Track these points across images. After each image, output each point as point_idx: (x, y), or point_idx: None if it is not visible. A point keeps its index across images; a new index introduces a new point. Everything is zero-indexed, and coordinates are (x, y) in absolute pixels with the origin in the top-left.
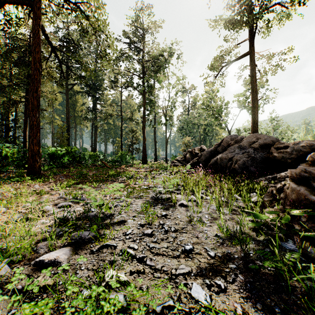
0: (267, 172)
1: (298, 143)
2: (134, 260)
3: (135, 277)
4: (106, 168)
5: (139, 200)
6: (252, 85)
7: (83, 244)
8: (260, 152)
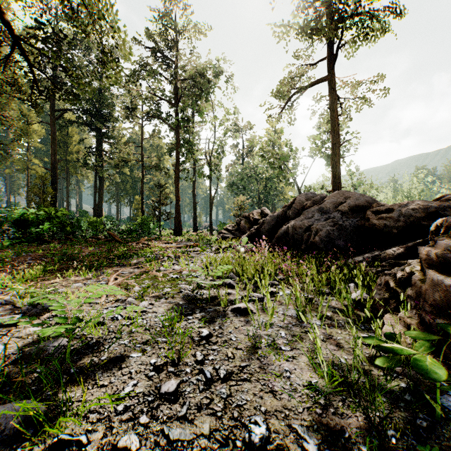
0: (362, 247)
1: (406, 205)
2: None
3: None
4: (115, 243)
5: (161, 302)
6: (333, 124)
7: None
8: (350, 218)
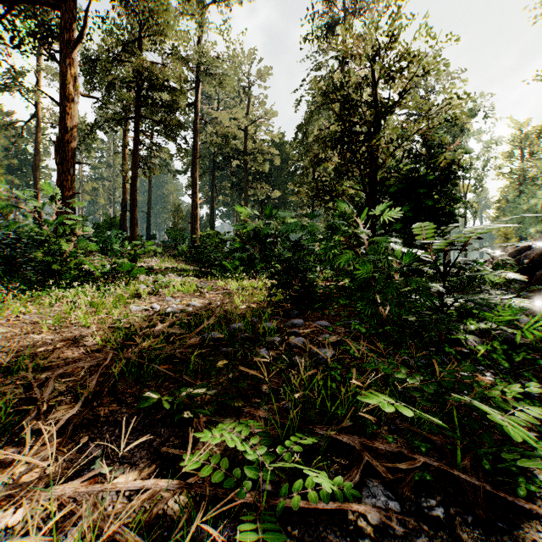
0: None
1: None
2: None
3: None
4: None
5: None
6: None
7: None
8: None
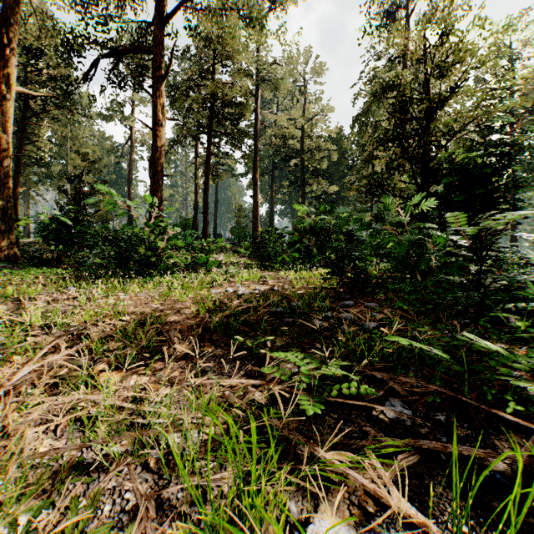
0: None
1: None
2: None
3: None
4: None
5: None
6: None
7: None
8: None
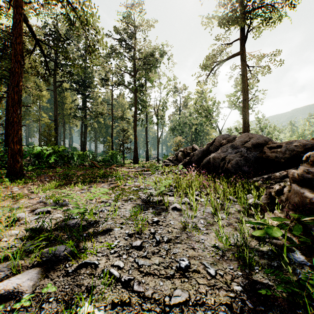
0: (260, 171)
1: (291, 143)
2: (118, 284)
3: (117, 312)
4: (95, 168)
5: (128, 203)
6: (243, 86)
7: (57, 262)
8: (252, 151)
